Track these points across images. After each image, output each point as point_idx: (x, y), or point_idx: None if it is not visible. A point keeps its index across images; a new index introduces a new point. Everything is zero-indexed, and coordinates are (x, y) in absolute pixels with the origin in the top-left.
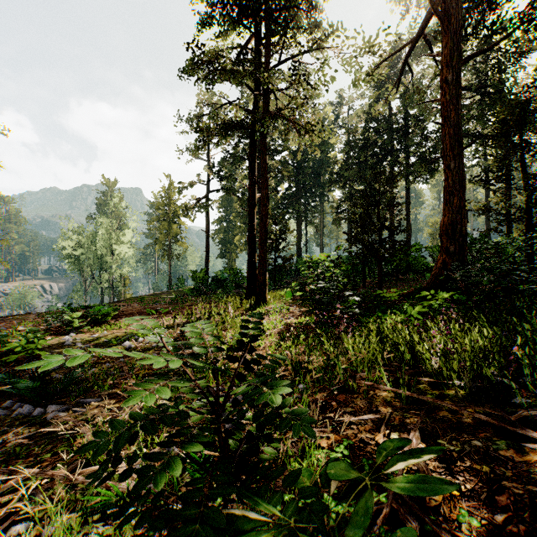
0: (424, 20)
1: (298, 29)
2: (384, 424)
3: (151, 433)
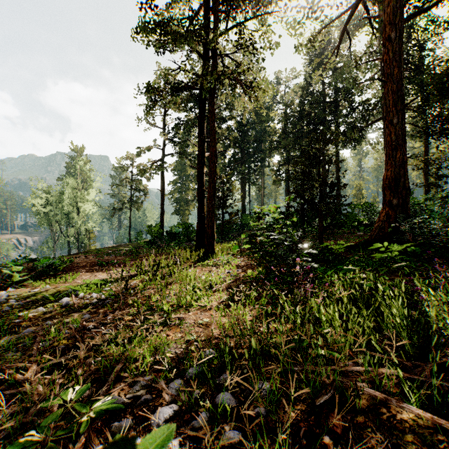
0: None
1: (244, 0)
2: None
3: None
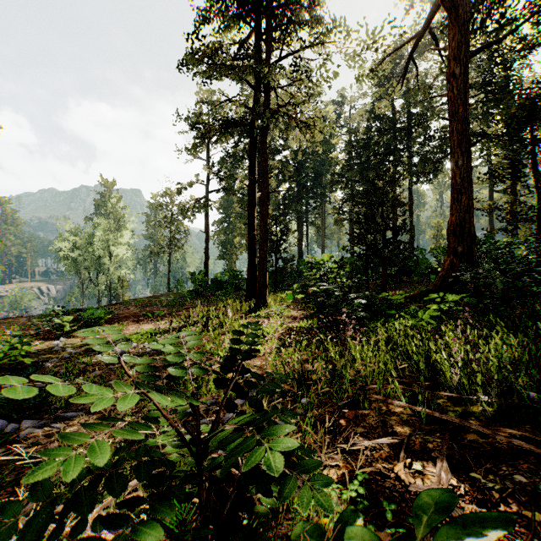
0: (430, 12)
1: (299, 24)
2: (403, 449)
3: (82, 514)
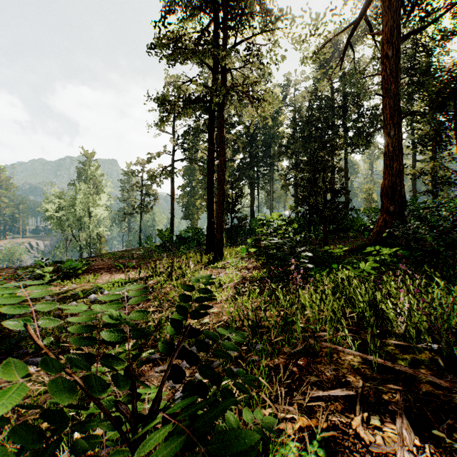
0: (365, 4)
1: (252, 15)
2: (359, 401)
3: None
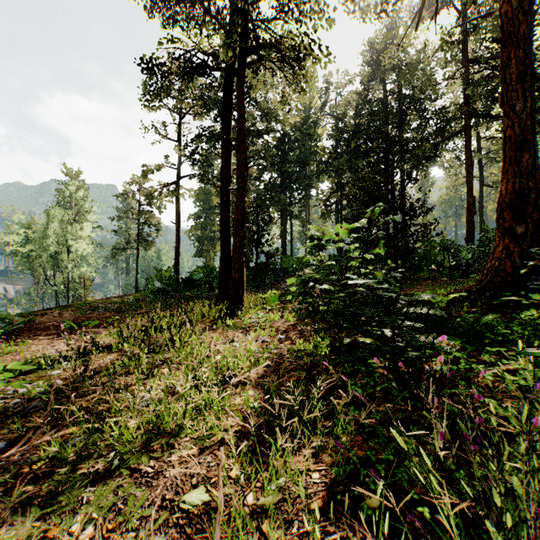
0: None
1: None
2: None
3: None
